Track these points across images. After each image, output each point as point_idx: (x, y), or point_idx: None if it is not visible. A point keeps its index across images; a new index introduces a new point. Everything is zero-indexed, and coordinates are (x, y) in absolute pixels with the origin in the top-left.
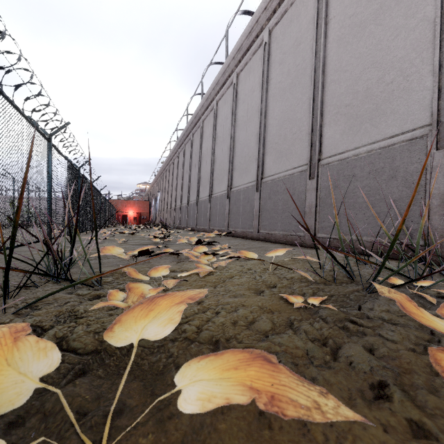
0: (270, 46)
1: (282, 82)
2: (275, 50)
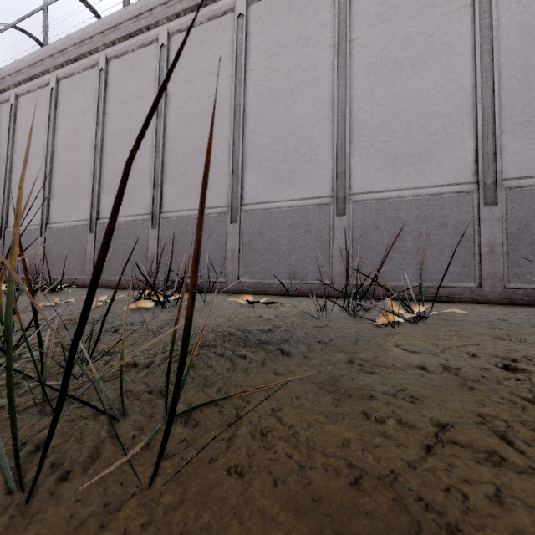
0: None
1: None
2: None
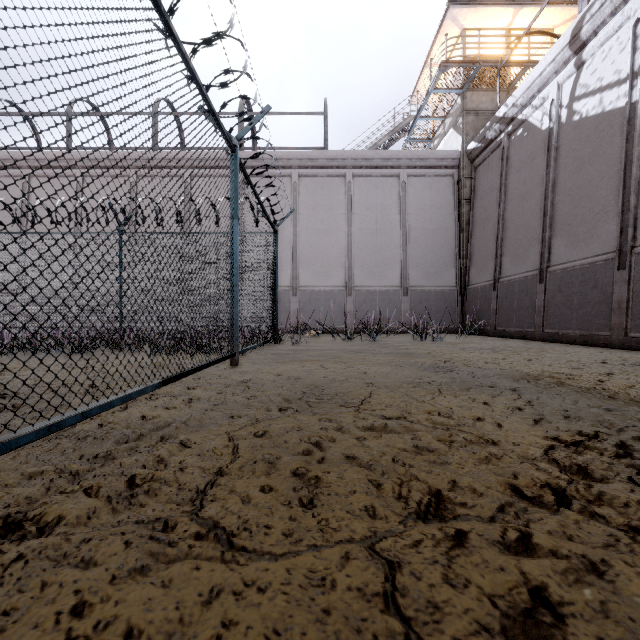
0: None
1: None
2: None
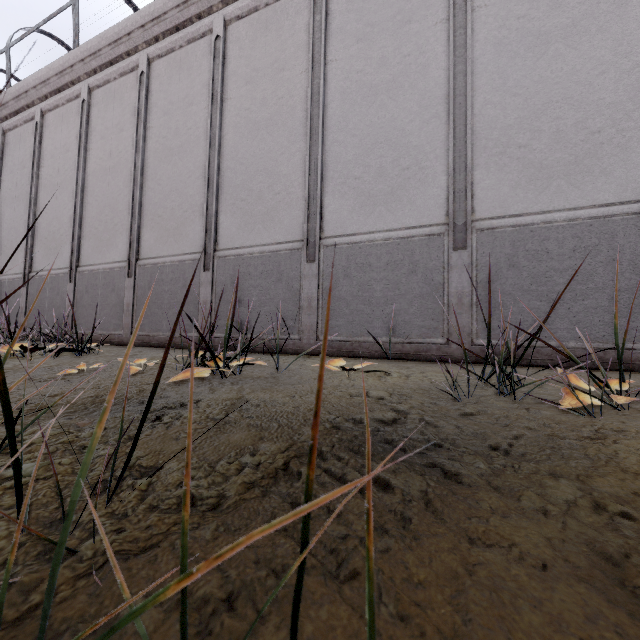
0: (5, 147)
1: (12, 191)
2: (8, 155)
